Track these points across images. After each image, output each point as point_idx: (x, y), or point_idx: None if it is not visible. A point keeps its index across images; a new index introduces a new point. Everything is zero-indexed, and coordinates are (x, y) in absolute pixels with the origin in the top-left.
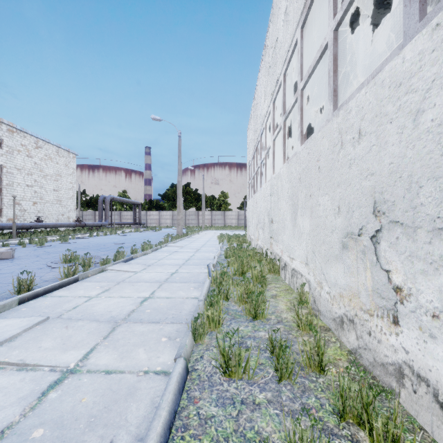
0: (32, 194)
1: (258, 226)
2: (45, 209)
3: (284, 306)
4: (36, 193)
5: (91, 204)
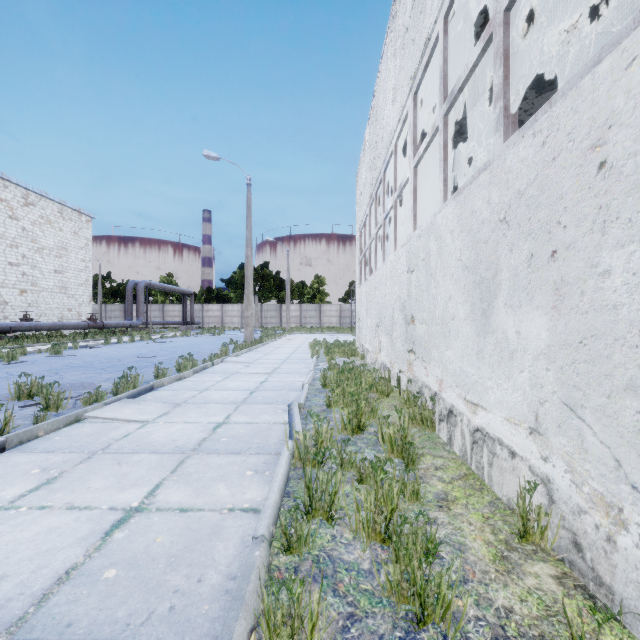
0: (19, 277)
1: (379, 329)
2: (40, 301)
3: (482, 548)
4: (25, 276)
5: (118, 294)
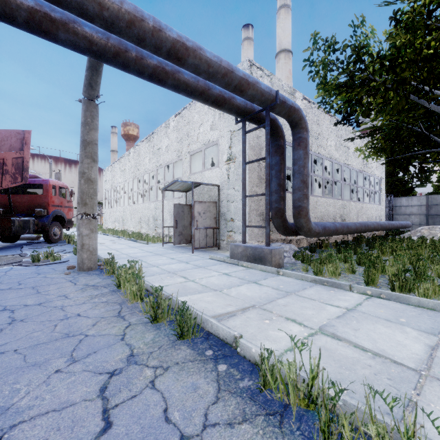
0: None
1: (115, 222)
2: None
3: None
4: None
5: None
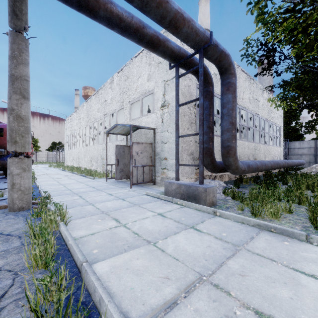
0: None
1: (73, 160)
2: None
3: None
4: None
5: None
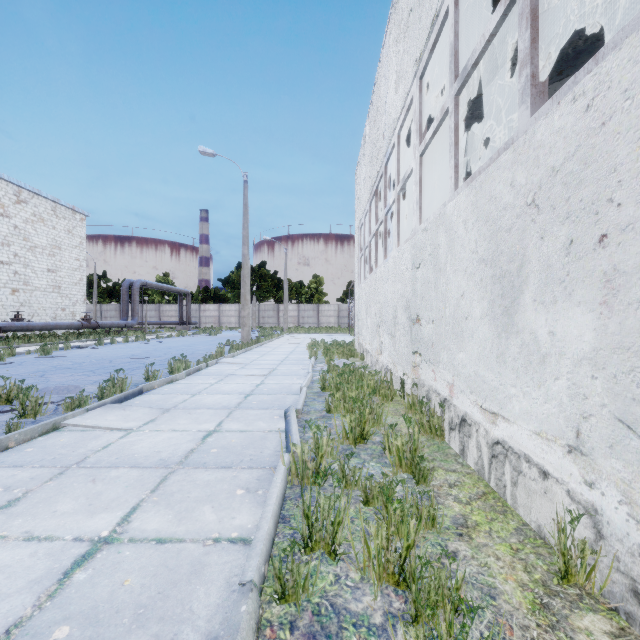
0: (11, 276)
1: (380, 329)
2: (33, 300)
3: (516, 592)
4: (17, 275)
5: (114, 294)
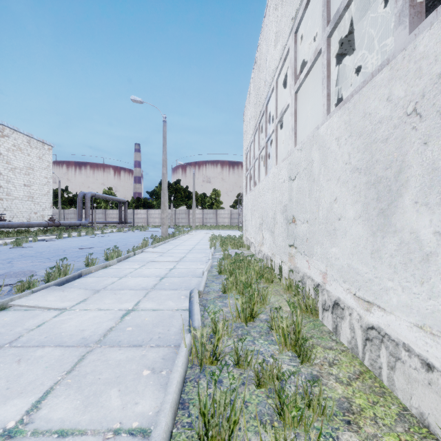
0: None
1: (262, 227)
2: (13, 206)
3: None
4: (1, 188)
5: (73, 202)
